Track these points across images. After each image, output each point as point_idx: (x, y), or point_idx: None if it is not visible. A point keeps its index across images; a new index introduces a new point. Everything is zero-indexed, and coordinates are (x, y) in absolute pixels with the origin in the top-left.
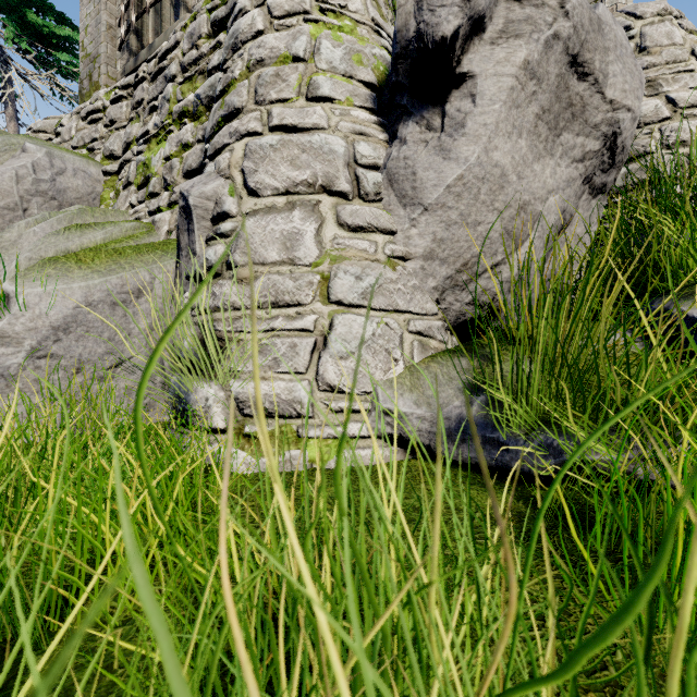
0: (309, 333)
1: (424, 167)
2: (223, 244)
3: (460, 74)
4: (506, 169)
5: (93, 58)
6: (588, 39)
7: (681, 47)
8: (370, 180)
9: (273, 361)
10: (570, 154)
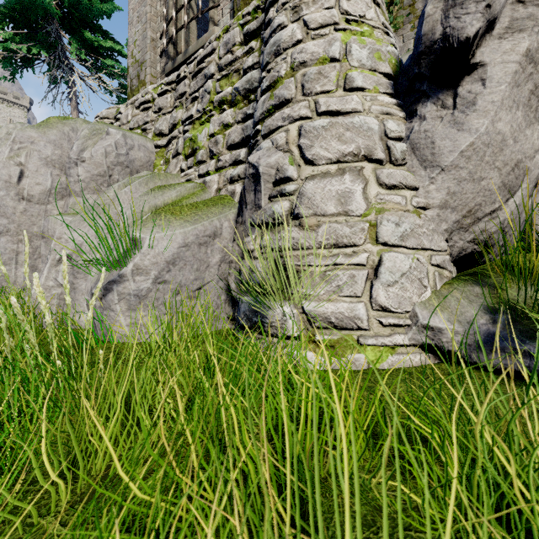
0: (362, 267)
1: (441, 137)
2: (288, 201)
3: (473, 64)
4: (506, 135)
5: (140, 63)
6: None
7: None
8: (398, 149)
9: (337, 287)
10: None
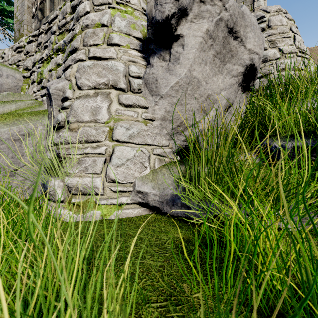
0: (103, 155)
1: (161, 77)
2: (65, 112)
3: (176, 35)
4: (200, 79)
5: (20, 22)
6: (237, 21)
7: (285, 26)
8: (136, 83)
9: (85, 168)
10: (230, 73)
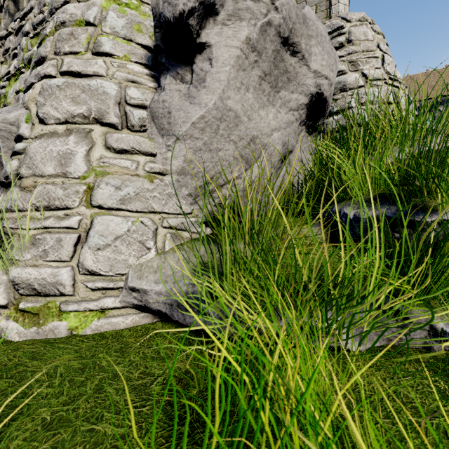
0: (75, 230)
1: (176, 108)
2: (17, 159)
3: (200, 43)
4: (238, 113)
5: None
6: (295, 28)
7: (371, 42)
8: (136, 115)
9: (43, 252)
10: (287, 105)
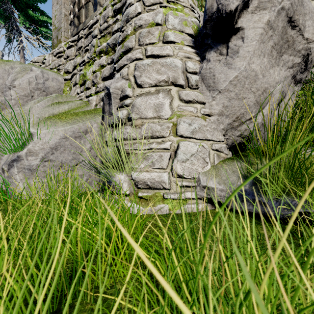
0: (168, 150)
1: (218, 72)
2: (126, 110)
3: (236, 28)
4: (257, 72)
5: (58, 29)
6: (297, 9)
7: None
8: (193, 79)
9: (151, 163)
10: (286, 64)
